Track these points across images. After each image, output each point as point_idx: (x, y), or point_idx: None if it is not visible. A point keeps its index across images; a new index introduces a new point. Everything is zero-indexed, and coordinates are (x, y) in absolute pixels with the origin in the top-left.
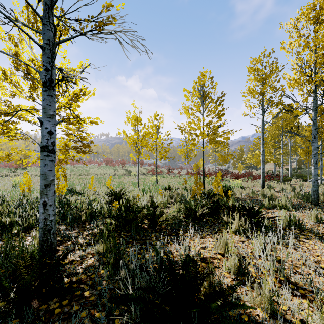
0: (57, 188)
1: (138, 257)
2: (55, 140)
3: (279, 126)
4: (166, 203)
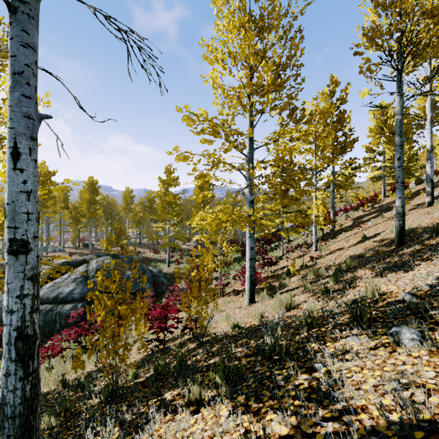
0: None
1: None
2: None
3: None
4: None
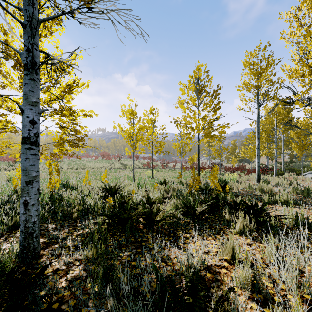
0: (50, 183)
1: (132, 265)
2: (39, 131)
3: (273, 121)
4: (162, 198)
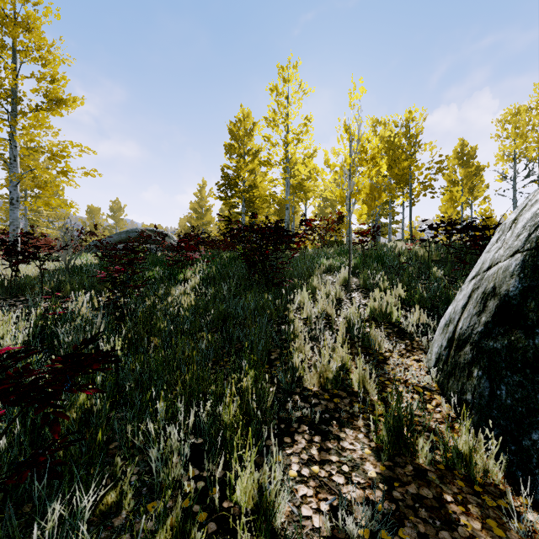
0: None
1: None
2: None
3: None
4: None
